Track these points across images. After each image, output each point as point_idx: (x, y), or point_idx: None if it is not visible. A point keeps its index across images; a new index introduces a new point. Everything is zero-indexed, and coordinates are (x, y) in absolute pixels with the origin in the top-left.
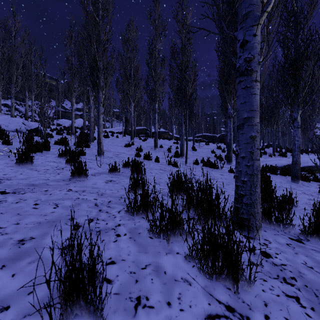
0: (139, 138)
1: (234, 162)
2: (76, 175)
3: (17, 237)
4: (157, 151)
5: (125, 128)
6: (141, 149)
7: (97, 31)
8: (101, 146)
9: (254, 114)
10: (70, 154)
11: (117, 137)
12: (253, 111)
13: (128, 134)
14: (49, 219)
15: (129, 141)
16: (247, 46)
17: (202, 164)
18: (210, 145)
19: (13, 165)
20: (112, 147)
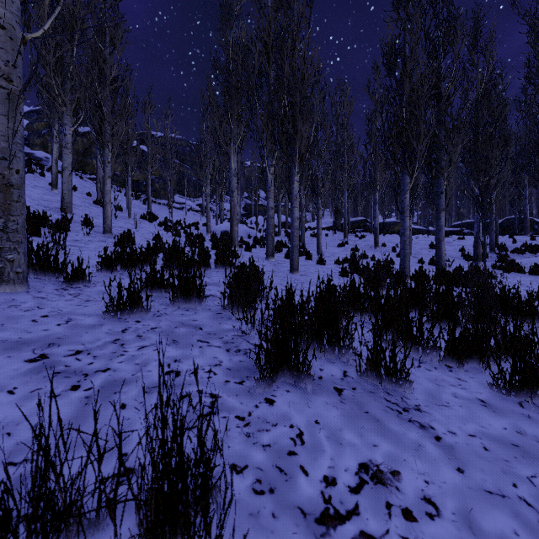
0: (354, 235)
1: (489, 263)
2: (320, 262)
3: (321, 271)
4: (378, 250)
5: (334, 221)
6: (357, 249)
7: (317, 148)
8: (320, 247)
9: (405, 230)
10: (307, 253)
11: (326, 236)
12: (405, 229)
13: (339, 230)
14: (324, 271)
15: (342, 240)
16: (402, 202)
17: (428, 263)
18: (466, 240)
19: (284, 259)
20: (325, 247)
